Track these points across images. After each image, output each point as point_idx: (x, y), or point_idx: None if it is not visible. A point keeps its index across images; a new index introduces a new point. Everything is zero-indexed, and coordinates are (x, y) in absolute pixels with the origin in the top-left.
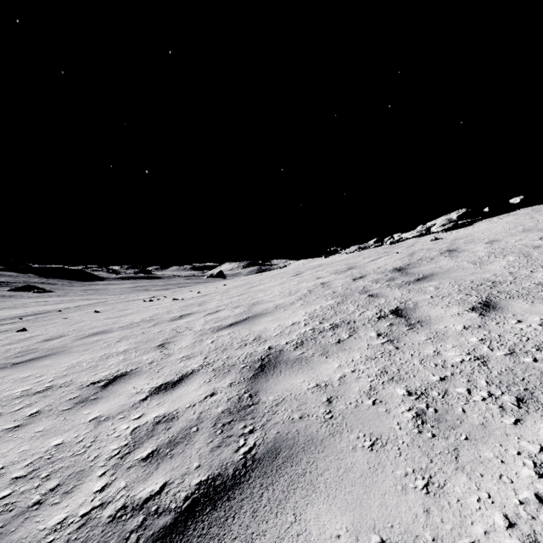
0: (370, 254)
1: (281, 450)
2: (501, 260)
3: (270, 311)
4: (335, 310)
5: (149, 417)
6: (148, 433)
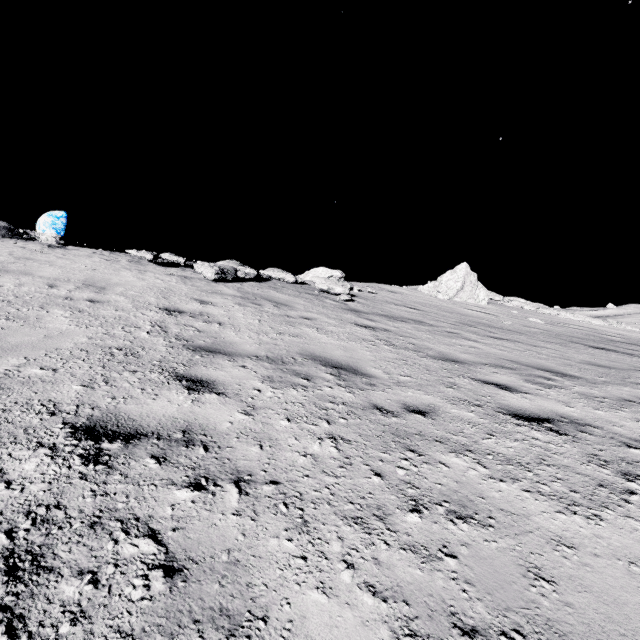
0: None
1: None
2: (51, 314)
3: None
4: None
5: None
6: None
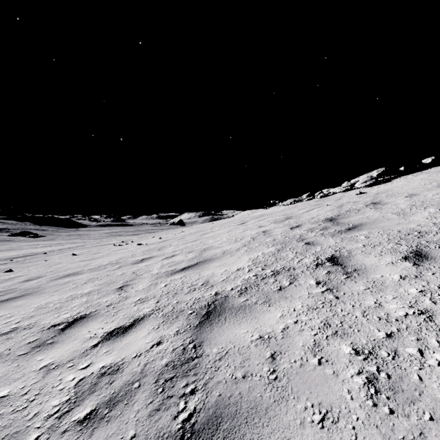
0: (304, 206)
1: (222, 420)
2: (423, 211)
3: (218, 257)
4: (276, 257)
5: (96, 366)
6: (91, 388)
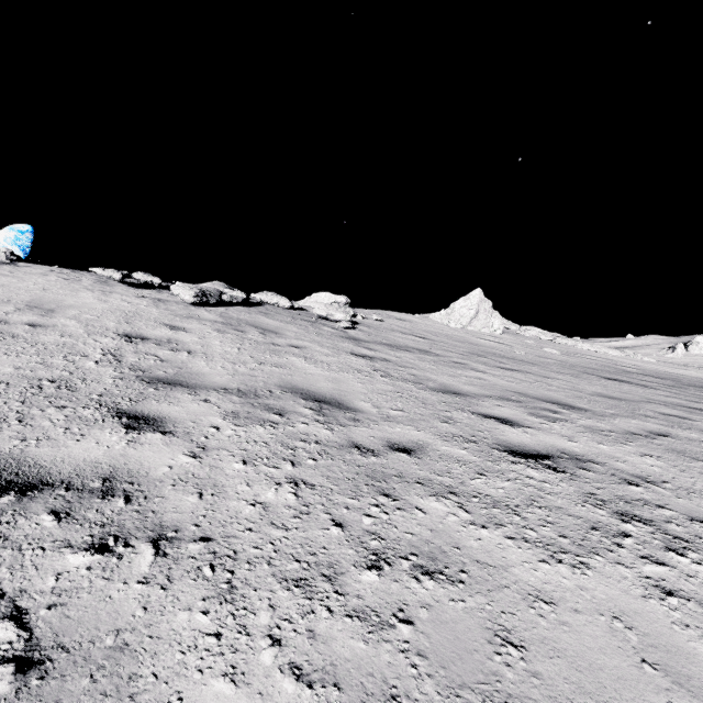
0: None
1: None
2: None
3: None
4: None
5: None
6: None
